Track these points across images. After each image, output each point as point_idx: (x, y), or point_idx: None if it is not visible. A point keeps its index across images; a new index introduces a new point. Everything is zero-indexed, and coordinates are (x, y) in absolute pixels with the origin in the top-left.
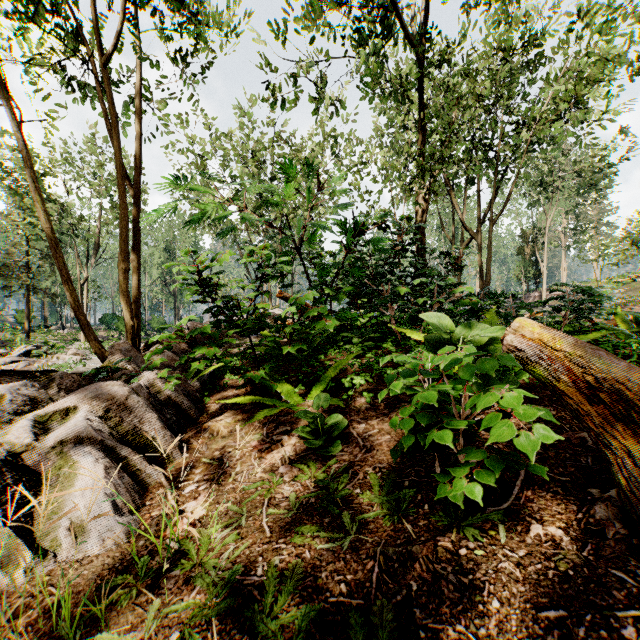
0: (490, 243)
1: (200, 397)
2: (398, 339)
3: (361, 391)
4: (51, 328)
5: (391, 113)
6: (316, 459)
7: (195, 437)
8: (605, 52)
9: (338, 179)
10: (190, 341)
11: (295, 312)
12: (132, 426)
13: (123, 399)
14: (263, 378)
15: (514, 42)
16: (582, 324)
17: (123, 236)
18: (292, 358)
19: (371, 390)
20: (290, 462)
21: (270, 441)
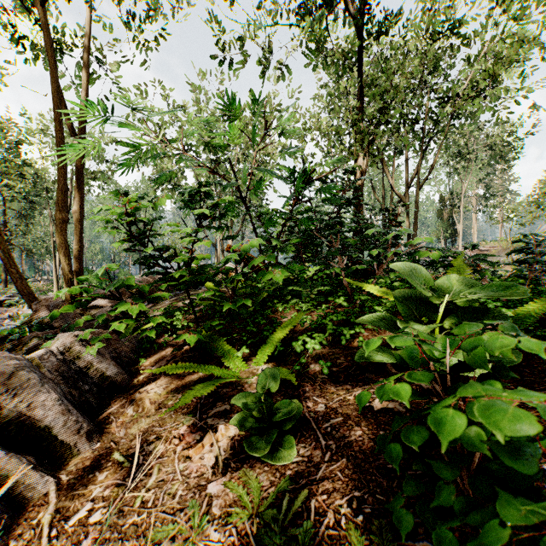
0: (417, 205)
1: (135, 357)
2: (347, 292)
3: (314, 355)
4: (29, 280)
5: (330, 89)
6: (261, 468)
7: (117, 413)
8: (519, 36)
9: (286, 121)
10: (110, 298)
11: (237, 263)
12: (22, 411)
13: (5, 378)
14: (202, 339)
15: (439, 27)
16: (536, 277)
17: (58, 184)
18: (235, 316)
19: (326, 354)
20: (225, 470)
21: (203, 427)
